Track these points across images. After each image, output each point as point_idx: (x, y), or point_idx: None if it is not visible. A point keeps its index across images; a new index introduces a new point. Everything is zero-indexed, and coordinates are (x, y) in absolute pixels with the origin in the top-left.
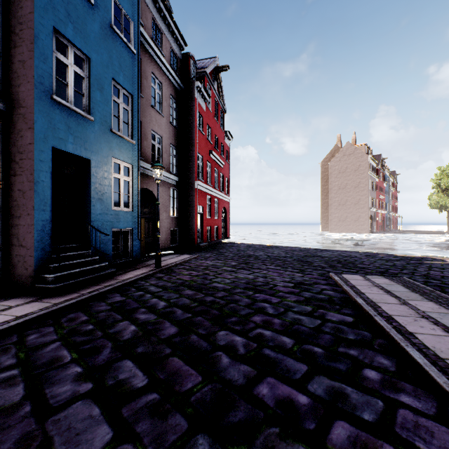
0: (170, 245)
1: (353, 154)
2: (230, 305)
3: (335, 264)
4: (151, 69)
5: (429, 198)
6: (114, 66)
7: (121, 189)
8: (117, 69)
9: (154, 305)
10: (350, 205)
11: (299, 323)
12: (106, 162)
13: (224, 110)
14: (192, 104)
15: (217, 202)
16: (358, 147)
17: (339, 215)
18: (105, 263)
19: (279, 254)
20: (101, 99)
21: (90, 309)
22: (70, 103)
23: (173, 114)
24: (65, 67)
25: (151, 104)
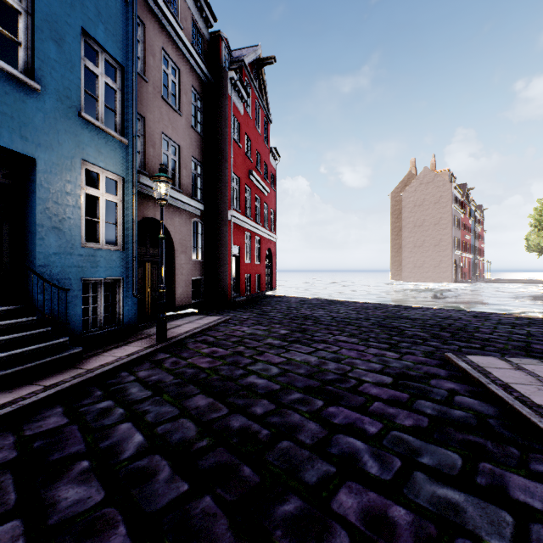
0: (192, 301)
1: (432, 183)
2: (280, 445)
3: (439, 332)
4: (162, 43)
5: (526, 239)
6: (85, 9)
7: (100, 213)
8: (92, 15)
9: (117, 446)
10: (428, 247)
11: (462, 528)
12: (69, 166)
13: (269, 119)
14: (224, 102)
15: (259, 241)
16: (439, 174)
17: (414, 260)
18: (62, 339)
19: (348, 314)
20: (58, 59)
21: None
22: None
23: (197, 115)
24: None
25: (162, 95)
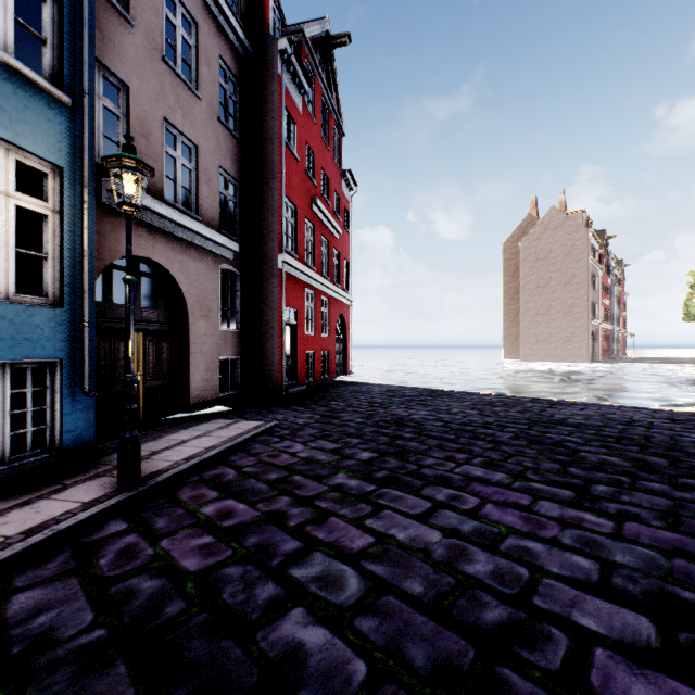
0: (220, 395)
1: (561, 228)
2: None
3: (642, 455)
4: None
5: (685, 304)
6: None
7: (1, 231)
8: None
9: None
10: (556, 314)
11: None
12: None
13: (342, 130)
14: (271, 87)
15: (326, 304)
16: (571, 216)
17: (537, 332)
18: None
19: (467, 415)
20: None
21: None
22: None
23: (228, 104)
24: None
25: (163, 55)
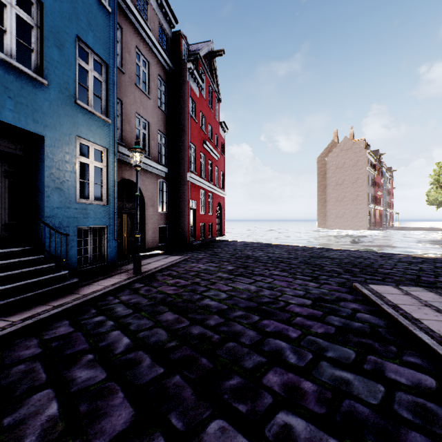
0: (159, 245)
1: (351, 149)
2: (227, 345)
3: (351, 268)
4: (135, 42)
5: (427, 195)
6: (79, 21)
7: (90, 177)
8: (84, 26)
9: (111, 345)
10: (348, 201)
11: (349, 394)
12: (67, 141)
13: (219, 99)
14: (183, 87)
15: (211, 197)
16: (356, 142)
17: (336, 212)
18: (63, 272)
19: (281, 254)
20: (60, 60)
21: (6, 356)
22: (10, 57)
23: (162, 97)
24: (30, 34)
25: (135, 83)
